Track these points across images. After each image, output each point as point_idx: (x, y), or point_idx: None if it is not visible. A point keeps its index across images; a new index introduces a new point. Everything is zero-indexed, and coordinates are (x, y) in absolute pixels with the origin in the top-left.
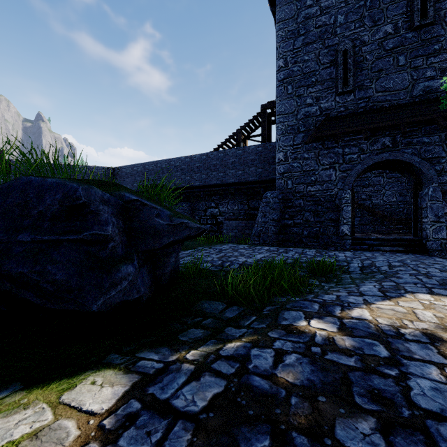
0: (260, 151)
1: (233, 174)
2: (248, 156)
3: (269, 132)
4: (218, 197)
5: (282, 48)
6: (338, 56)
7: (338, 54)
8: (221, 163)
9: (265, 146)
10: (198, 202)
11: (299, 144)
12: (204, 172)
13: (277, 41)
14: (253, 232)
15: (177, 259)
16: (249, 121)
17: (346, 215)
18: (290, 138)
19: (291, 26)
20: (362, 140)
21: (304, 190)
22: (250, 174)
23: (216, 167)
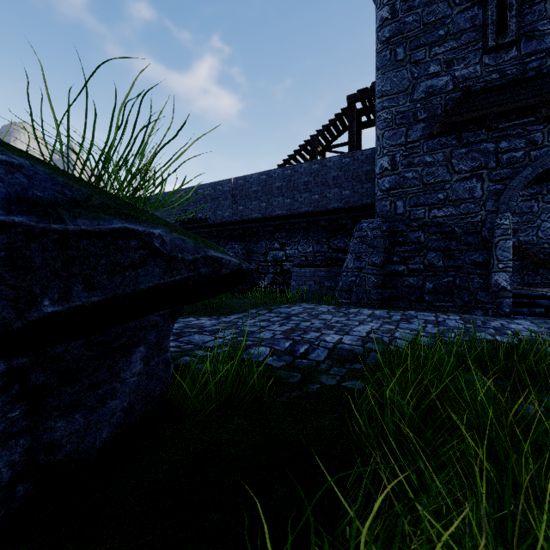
0: (346, 163)
1: (306, 200)
2: (329, 171)
3: (359, 138)
4: (285, 234)
5: None
6: None
7: None
8: (289, 184)
9: (354, 156)
10: (255, 242)
11: (417, 141)
12: (263, 198)
13: None
14: (339, 284)
15: (155, 362)
16: (330, 123)
17: (503, 255)
18: (400, 133)
19: None
20: (532, 125)
21: (424, 215)
22: (331, 198)
23: (281, 190)
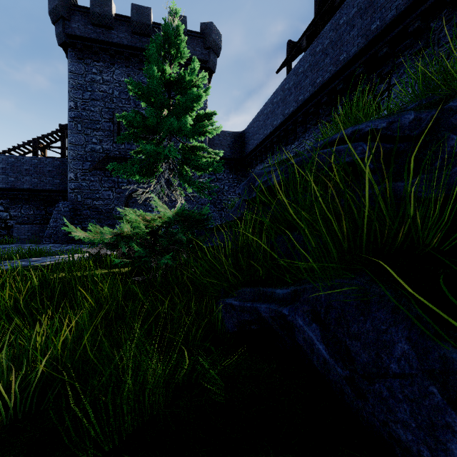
0: (58, 164)
1: (28, 181)
2: (46, 166)
3: None
4: (9, 201)
5: (73, 94)
6: (114, 117)
7: (114, 116)
8: (13, 168)
9: (63, 161)
10: None
11: (87, 170)
12: None
13: (69, 86)
14: (45, 234)
15: None
16: (48, 134)
17: (119, 222)
18: (80, 164)
19: (81, 81)
20: None
21: (91, 203)
22: (47, 183)
23: (5, 171)
